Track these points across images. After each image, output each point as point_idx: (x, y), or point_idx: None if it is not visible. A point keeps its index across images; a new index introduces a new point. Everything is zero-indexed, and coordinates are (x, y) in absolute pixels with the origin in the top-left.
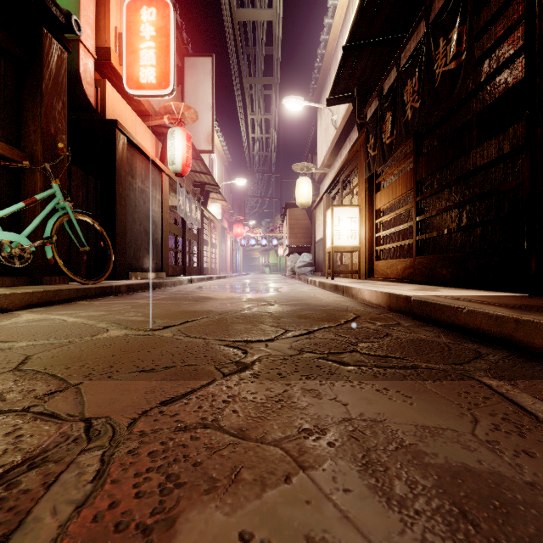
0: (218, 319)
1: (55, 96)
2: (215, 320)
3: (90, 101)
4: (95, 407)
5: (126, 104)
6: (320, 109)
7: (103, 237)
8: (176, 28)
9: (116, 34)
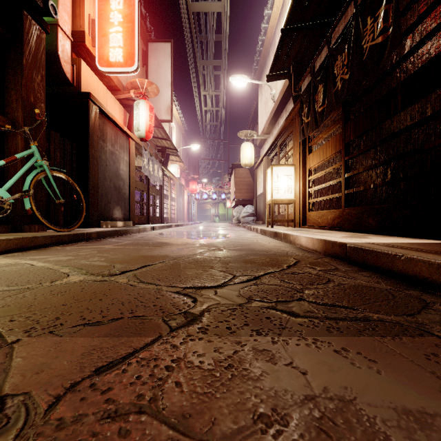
0: (172, 264)
1: (34, 70)
2: (170, 265)
3: (67, 76)
4: (19, 377)
5: (99, 80)
6: (260, 86)
7: (77, 191)
8: (141, 18)
9: (89, 20)
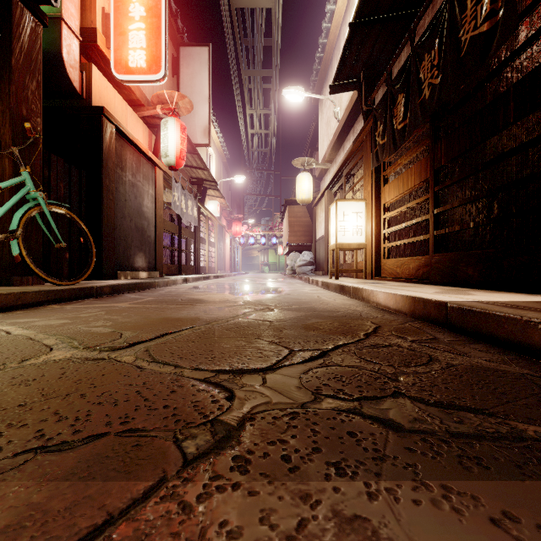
0: (204, 331)
1: (28, 73)
2: (200, 332)
3: (74, 86)
4: None
5: (116, 92)
6: (321, 103)
7: (84, 232)
8: (171, 15)
9: (103, 14)
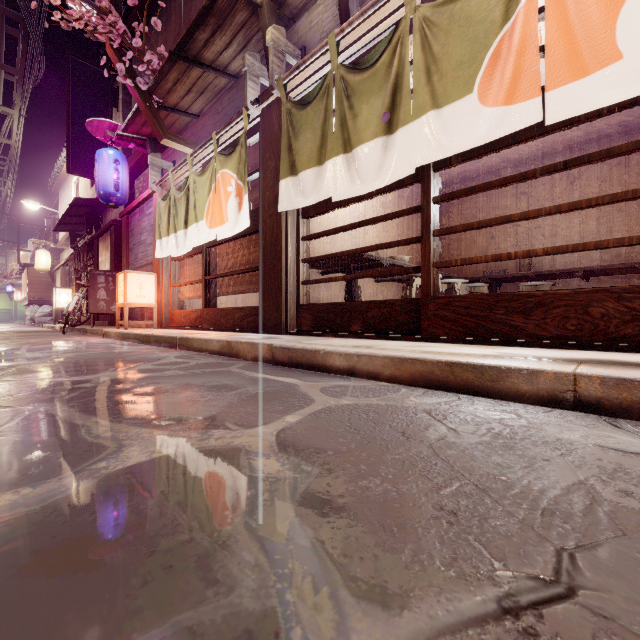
0: None
1: None
2: None
3: None
4: None
5: None
6: (60, 196)
7: None
8: None
9: None
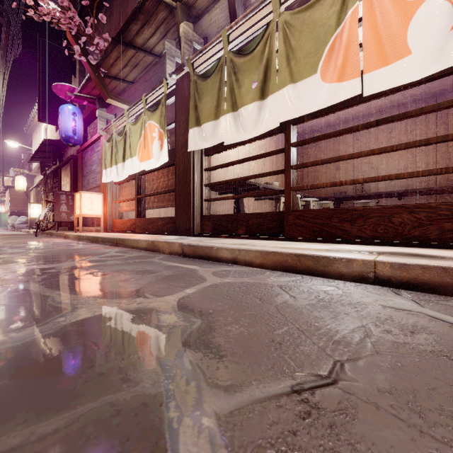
0: None
1: None
2: None
3: None
4: None
5: None
6: (33, 138)
7: None
8: None
9: None
